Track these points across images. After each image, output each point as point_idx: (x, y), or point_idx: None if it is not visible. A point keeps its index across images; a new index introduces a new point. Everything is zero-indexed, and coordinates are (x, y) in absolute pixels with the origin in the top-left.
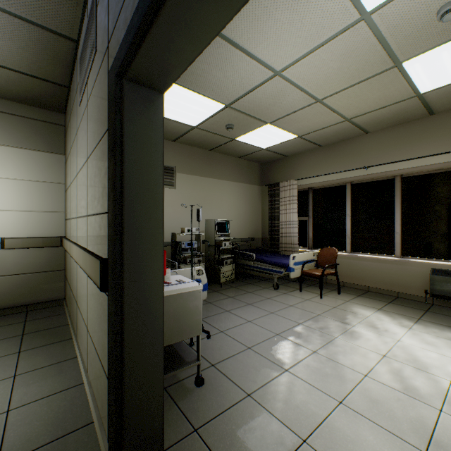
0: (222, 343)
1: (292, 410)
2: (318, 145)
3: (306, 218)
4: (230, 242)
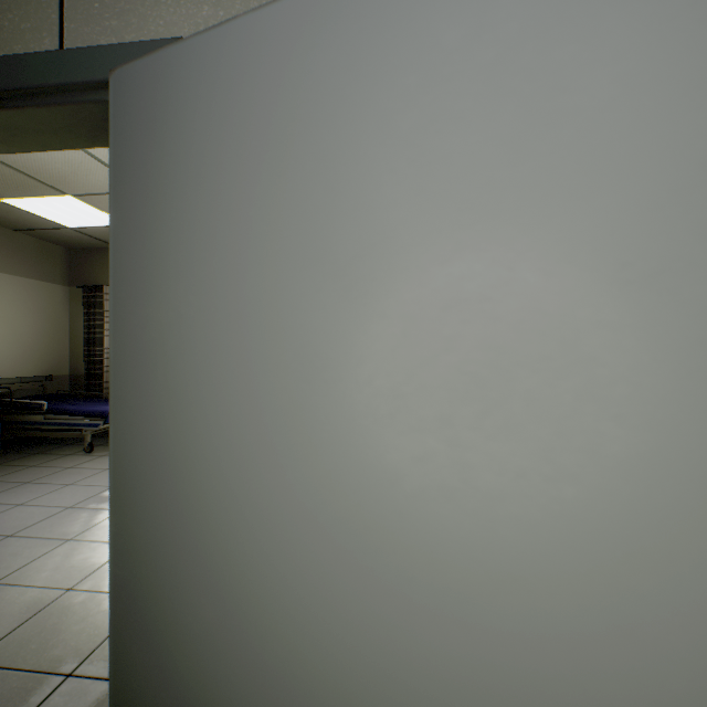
0: None
1: (63, 572)
2: None
3: None
4: None
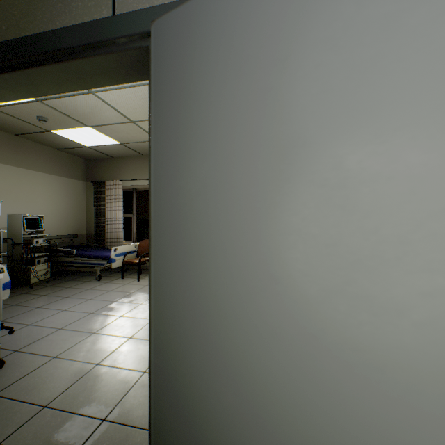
0: (29, 333)
1: (92, 353)
2: (141, 154)
3: (132, 215)
4: (45, 239)
